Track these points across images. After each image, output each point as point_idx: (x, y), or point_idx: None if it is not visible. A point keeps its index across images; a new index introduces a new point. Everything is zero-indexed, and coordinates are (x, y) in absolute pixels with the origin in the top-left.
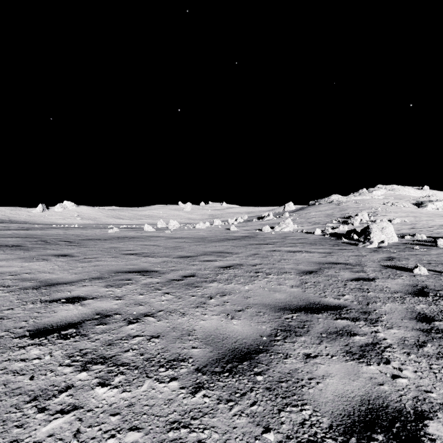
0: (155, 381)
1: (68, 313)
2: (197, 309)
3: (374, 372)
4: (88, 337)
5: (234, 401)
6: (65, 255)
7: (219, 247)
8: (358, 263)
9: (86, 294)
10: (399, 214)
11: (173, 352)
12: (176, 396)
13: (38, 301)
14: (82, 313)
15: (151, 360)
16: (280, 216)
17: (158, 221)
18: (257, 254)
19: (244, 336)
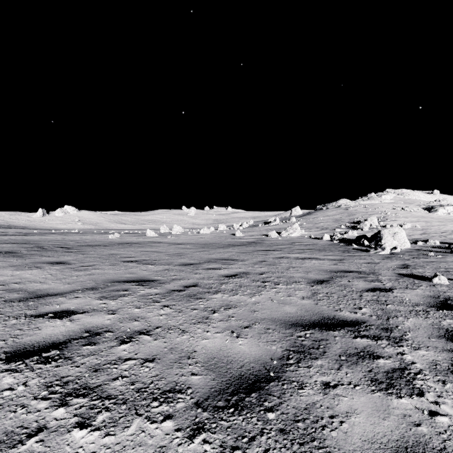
0: (146, 421)
1: (54, 330)
2: (199, 325)
3: (408, 408)
4: (72, 361)
5: (241, 448)
6: (60, 262)
7: (224, 254)
8: (371, 271)
9: (77, 307)
10: (410, 219)
11: (169, 380)
12: (170, 442)
13: (22, 316)
14: (70, 330)
15: (143, 392)
16: (287, 221)
17: (161, 226)
18: (263, 261)
19: (252, 358)
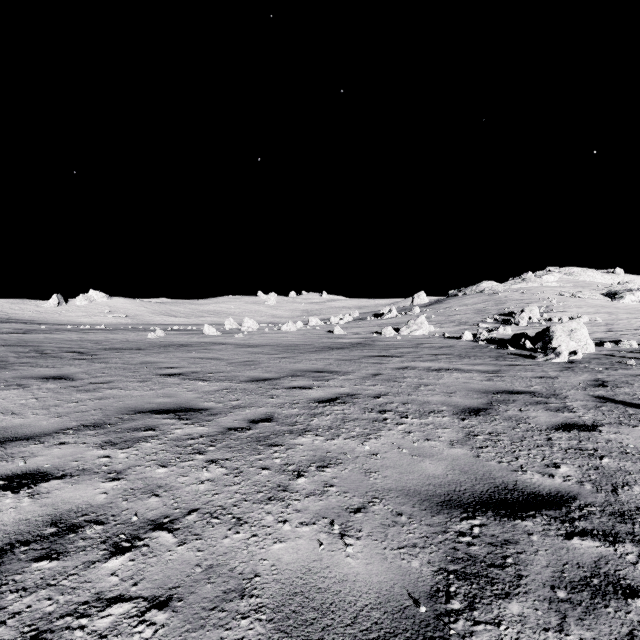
0: None
1: None
2: (269, 507)
3: None
4: None
5: None
6: (61, 376)
7: (317, 362)
8: (551, 392)
9: (56, 465)
10: (585, 310)
11: None
12: None
13: None
14: (22, 519)
15: None
16: (407, 312)
17: (226, 320)
18: (378, 374)
19: (373, 596)
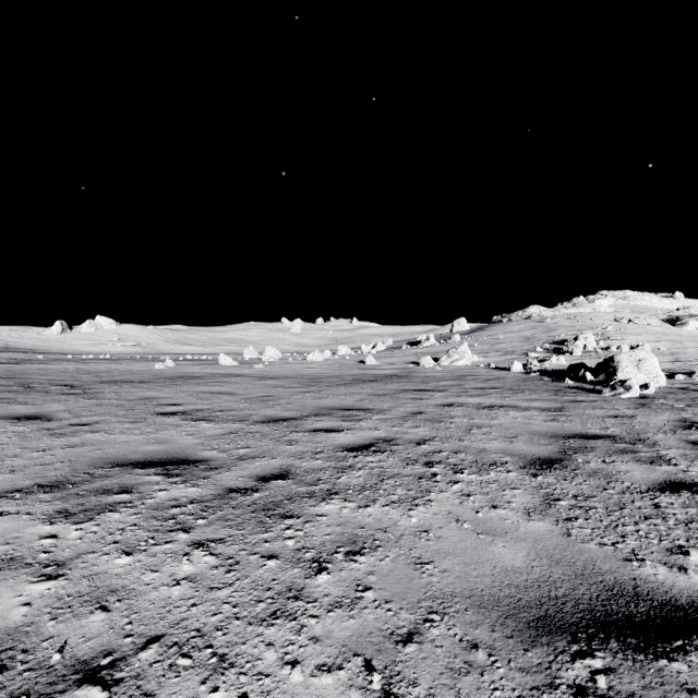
0: None
1: None
2: (272, 632)
3: None
4: None
5: None
6: (37, 416)
7: (346, 397)
8: (634, 436)
9: None
10: (645, 338)
11: None
12: None
13: None
14: None
15: None
16: (447, 340)
17: (246, 349)
18: (419, 413)
19: None
